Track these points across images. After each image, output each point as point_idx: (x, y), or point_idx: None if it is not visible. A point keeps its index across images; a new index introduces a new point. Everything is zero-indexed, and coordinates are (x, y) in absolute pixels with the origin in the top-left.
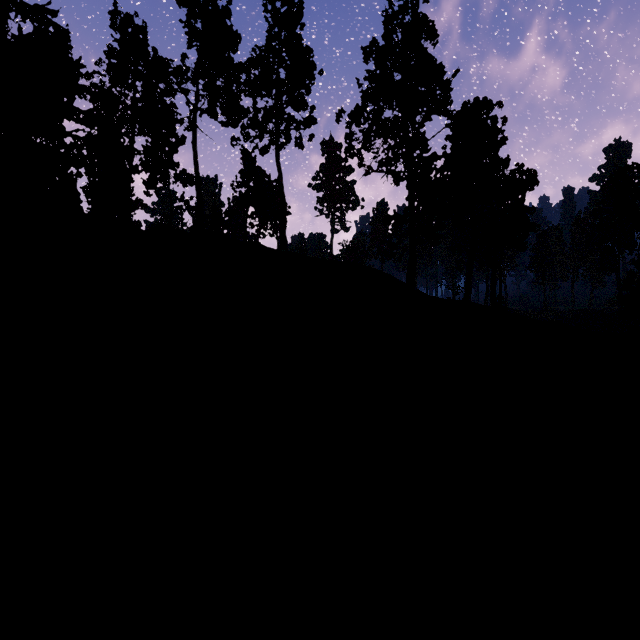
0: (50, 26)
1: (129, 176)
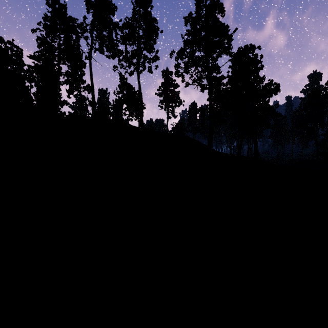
0: None
1: (57, 86)
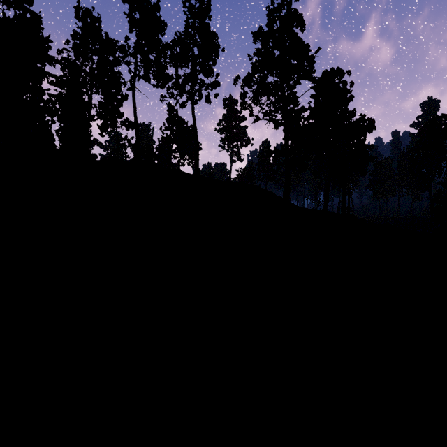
0: (27, 12)
1: (88, 122)
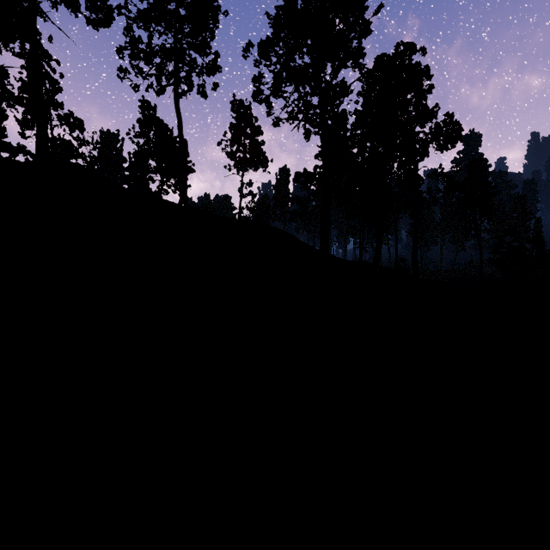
0: None
1: None
